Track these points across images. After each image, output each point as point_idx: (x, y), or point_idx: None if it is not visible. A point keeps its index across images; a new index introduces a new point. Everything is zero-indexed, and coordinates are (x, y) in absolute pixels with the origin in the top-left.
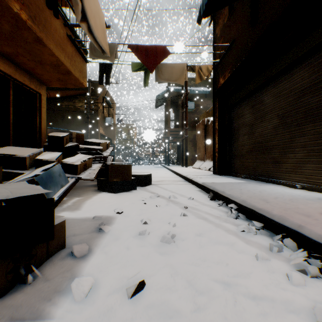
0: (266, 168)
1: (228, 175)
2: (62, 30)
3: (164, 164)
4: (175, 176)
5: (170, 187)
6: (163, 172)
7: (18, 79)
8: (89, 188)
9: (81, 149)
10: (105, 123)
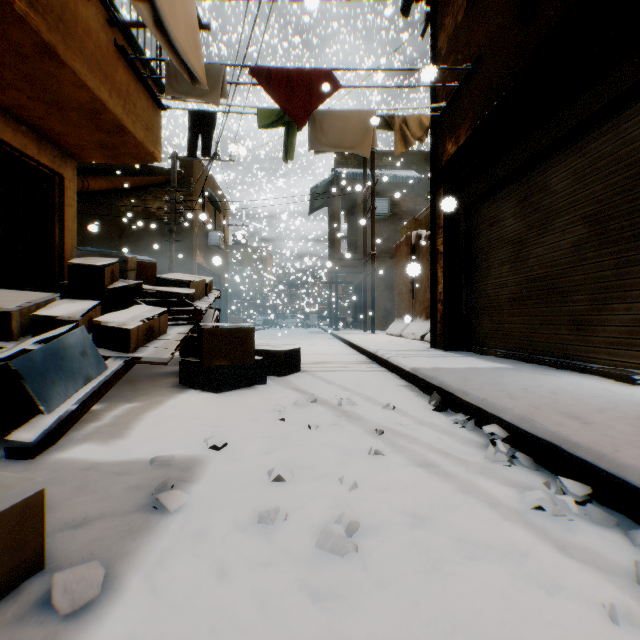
0: (555, 336)
1: (464, 351)
2: (103, 35)
3: (328, 327)
4: (350, 352)
5: (341, 379)
6: (326, 344)
7: (10, 142)
8: (162, 380)
9: (147, 294)
10: (207, 243)
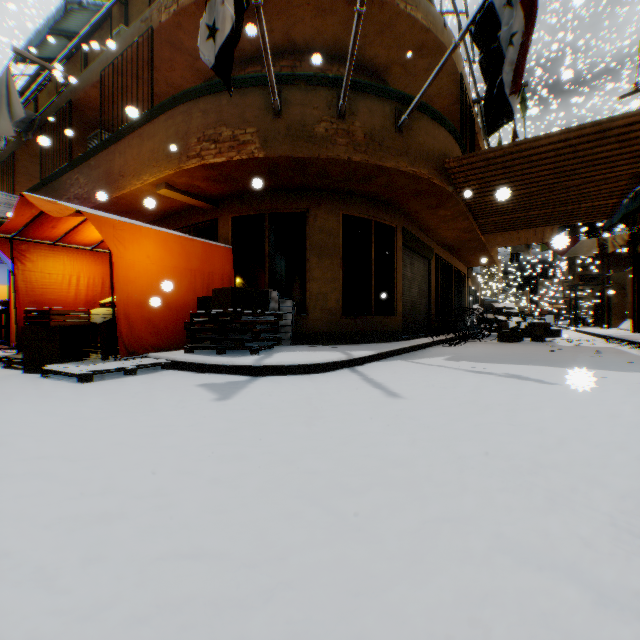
0: None
1: None
2: None
3: (566, 326)
4: (584, 335)
5: (578, 338)
6: (568, 333)
7: (462, 271)
8: None
9: (504, 312)
10: (472, 272)
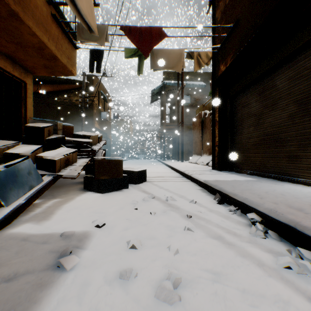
0: (278, 163)
1: (229, 171)
2: (45, 8)
3: (160, 159)
4: (171, 171)
5: (167, 185)
6: (159, 167)
7: None
8: (75, 186)
9: (67, 142)
10: (100, 117)
